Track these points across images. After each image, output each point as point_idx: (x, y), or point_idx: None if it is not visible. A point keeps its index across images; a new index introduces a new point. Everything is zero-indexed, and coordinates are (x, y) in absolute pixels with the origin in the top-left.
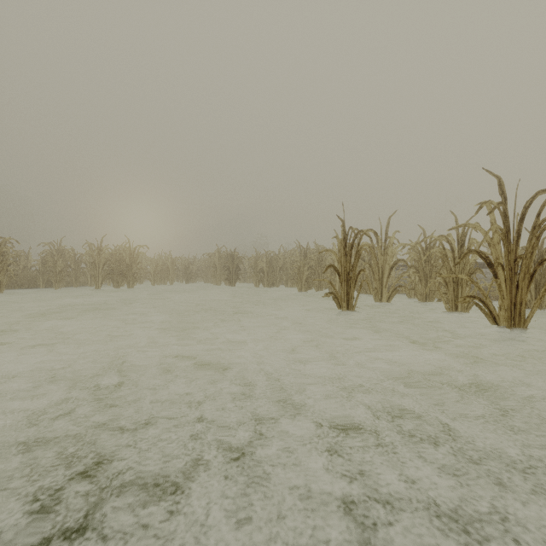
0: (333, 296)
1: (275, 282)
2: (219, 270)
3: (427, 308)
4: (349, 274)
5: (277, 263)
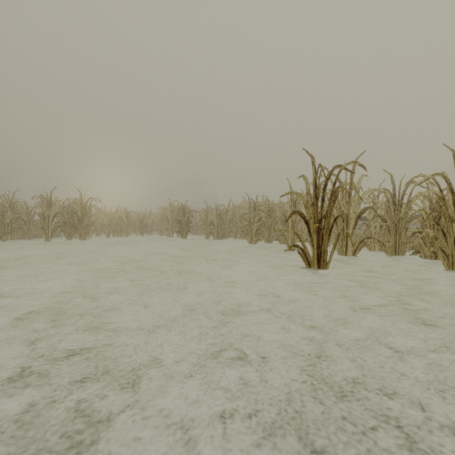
0: (283, 248)
1: (224, 234)
2: (172, 222)
3: (396, 262)
4: (320, 222)
5: (227, 216)
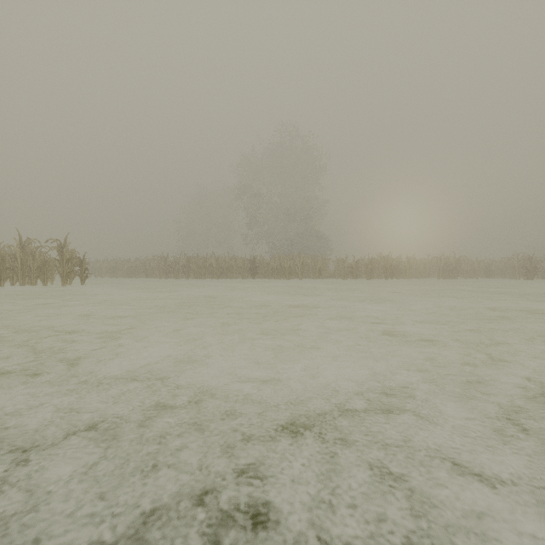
0: None
1: None
2: (517, 269)
3: None
4: None
5: None
